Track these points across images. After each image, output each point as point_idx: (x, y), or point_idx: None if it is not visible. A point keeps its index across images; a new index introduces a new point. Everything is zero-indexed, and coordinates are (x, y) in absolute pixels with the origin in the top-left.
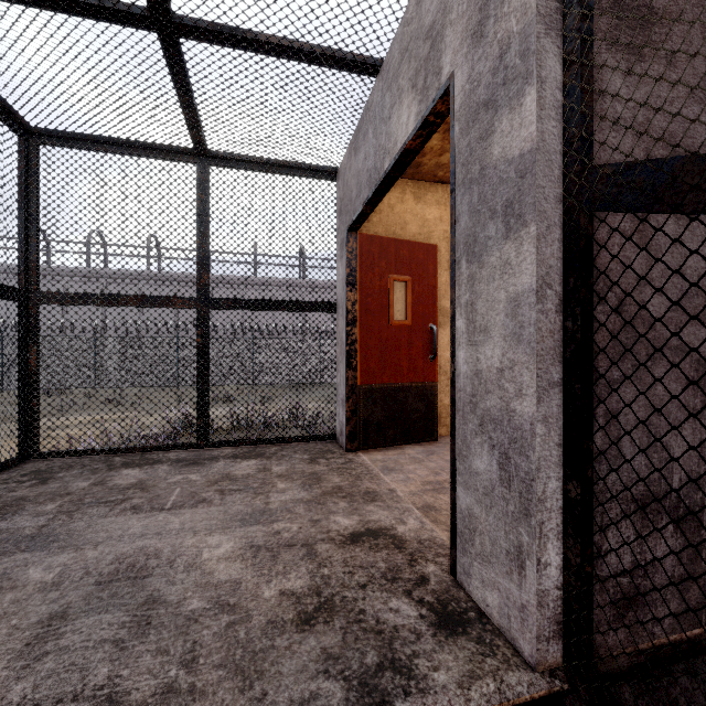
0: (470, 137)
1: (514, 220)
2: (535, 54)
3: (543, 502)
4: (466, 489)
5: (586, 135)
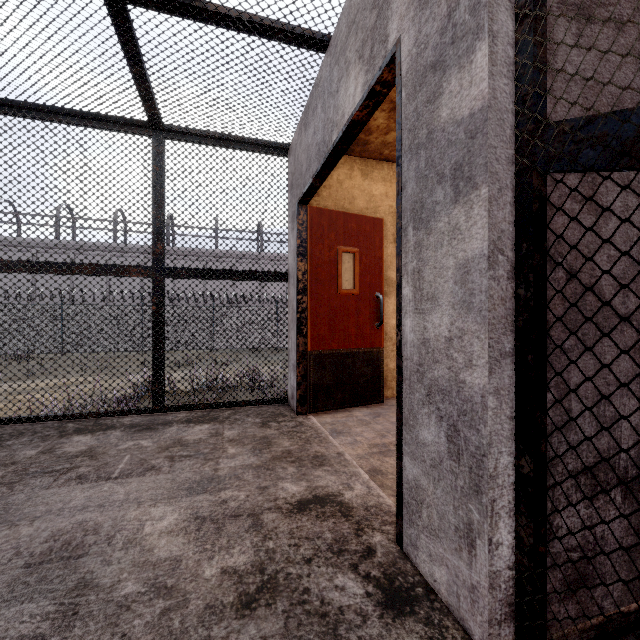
0: (417, 101)
1: (464, 183)
2: (487, 7)
3: (494, 479)
4: (412, 459)
5: (540, 91)
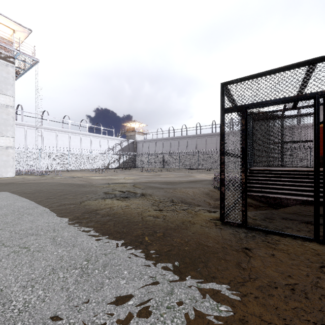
0: None
1: None
2: None
3: None
4: None
5: None
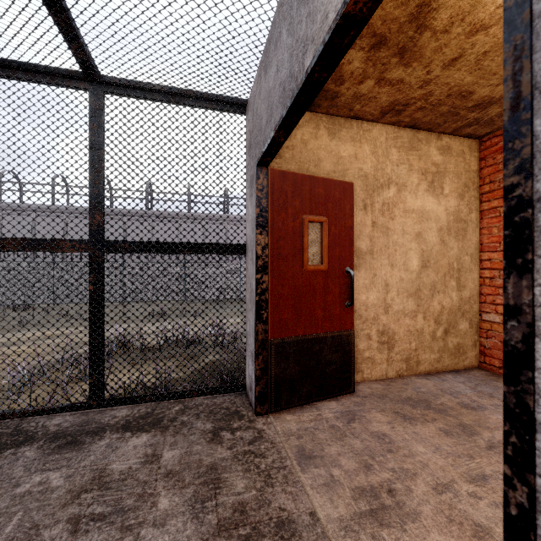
0: None
1: None
2: None
3: None
4: None
5: None
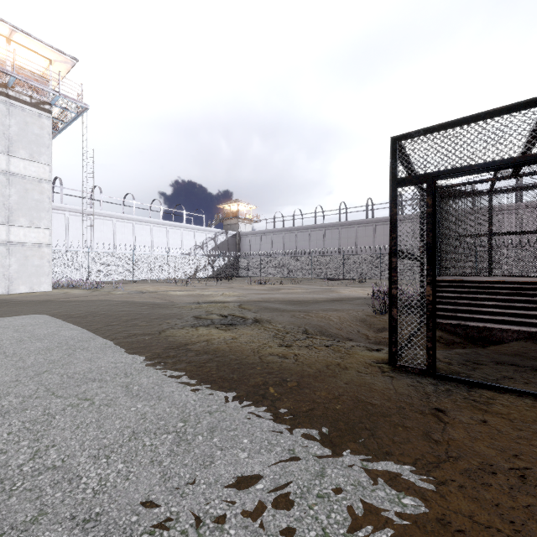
0: None
1: None
2: None
3: None
4: None
5: None
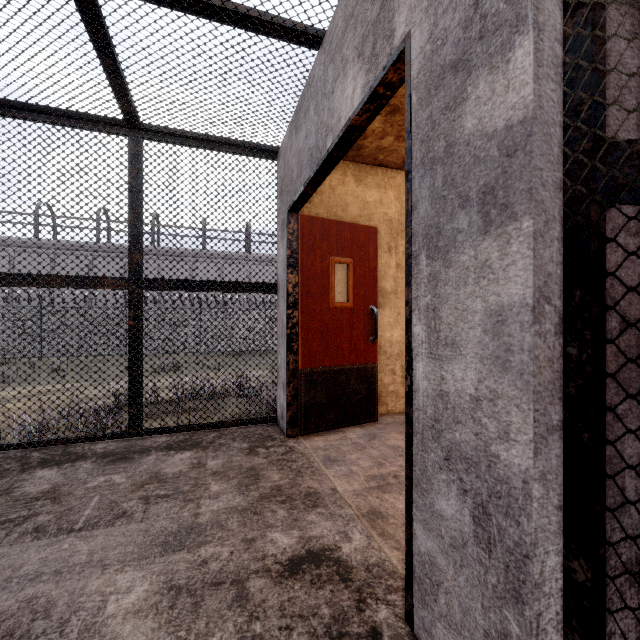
0: (432, 107)
1: (497, 210)
2: None
3: (540, 586)
4: (426, 529)
5: (602, 100)
